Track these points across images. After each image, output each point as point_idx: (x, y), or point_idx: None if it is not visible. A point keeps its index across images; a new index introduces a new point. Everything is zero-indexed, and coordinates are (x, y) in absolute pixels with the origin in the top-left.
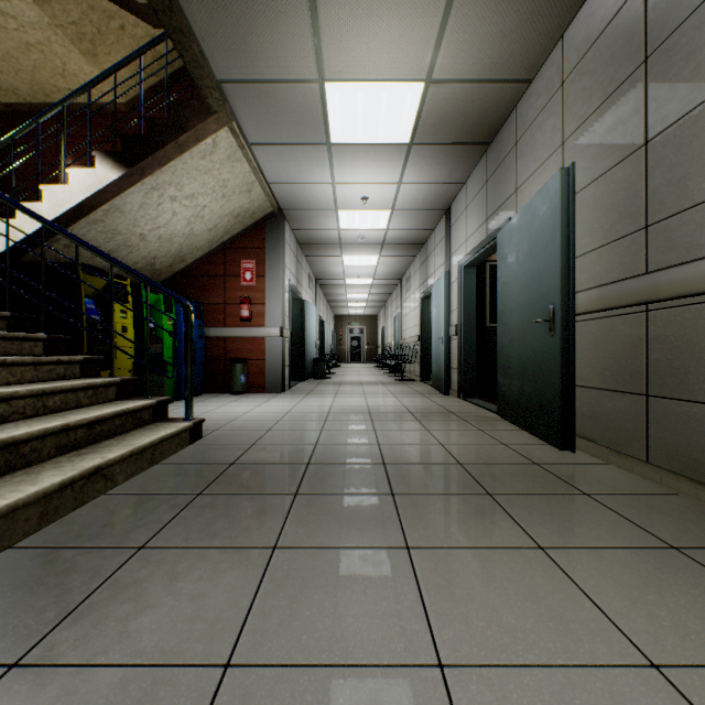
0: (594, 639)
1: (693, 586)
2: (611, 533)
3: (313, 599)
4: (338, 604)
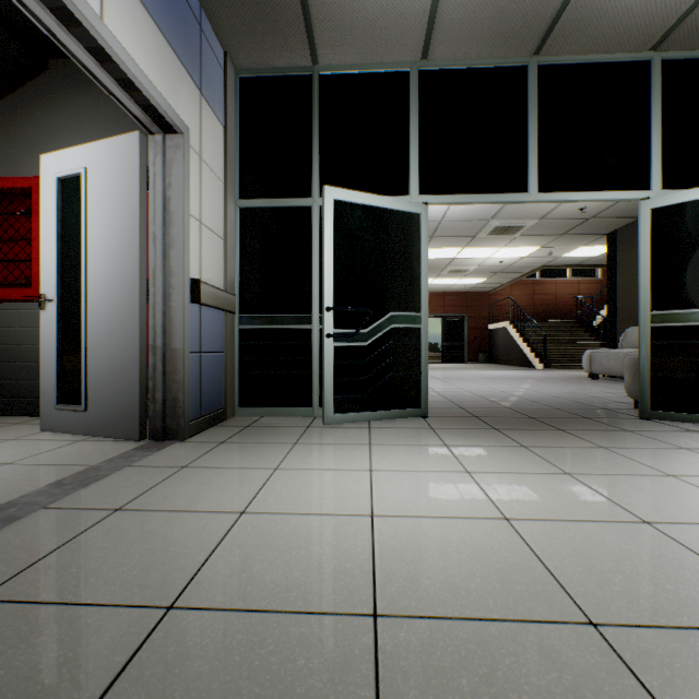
0: None
1: None
2: None
3: None
4: None
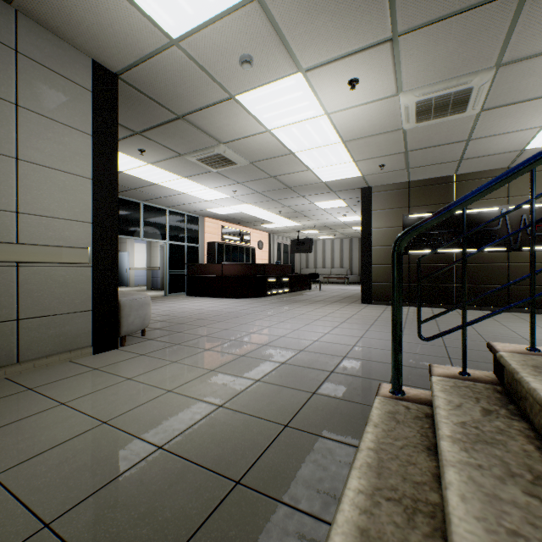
0: (128, 384)
1: (71, 382)
2: (23, 398)
3: (178, 414)
4: (172, 410)
